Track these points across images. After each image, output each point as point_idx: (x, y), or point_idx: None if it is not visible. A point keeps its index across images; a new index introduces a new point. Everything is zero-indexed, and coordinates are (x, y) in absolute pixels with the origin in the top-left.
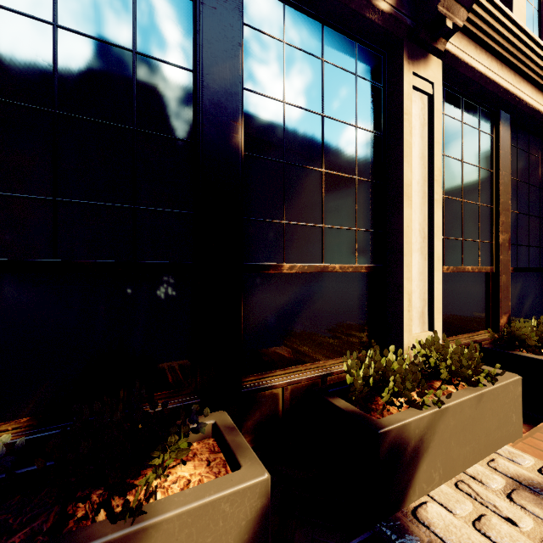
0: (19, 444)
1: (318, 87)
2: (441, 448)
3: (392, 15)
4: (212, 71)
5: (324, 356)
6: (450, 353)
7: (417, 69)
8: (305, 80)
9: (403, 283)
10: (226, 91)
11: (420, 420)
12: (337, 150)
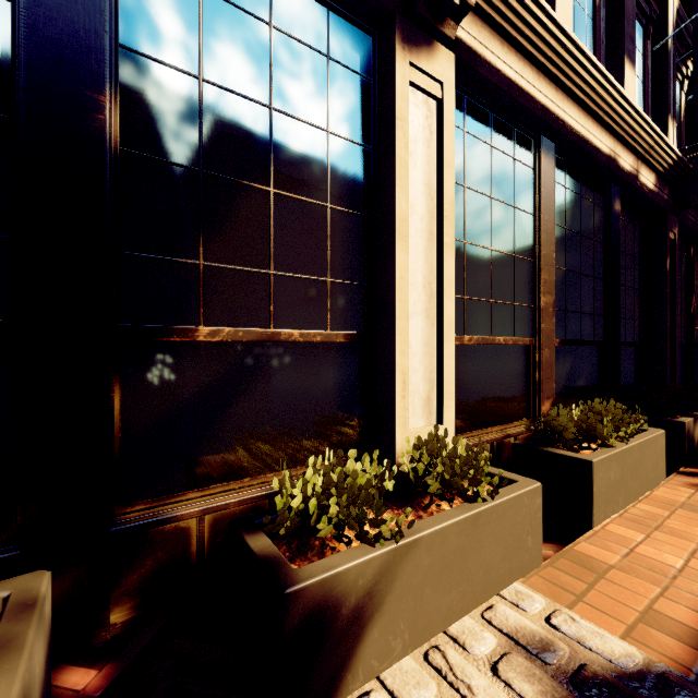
0: None
1: (263, 65)
2: (407, 601)
3: None
4: (46, 4)
5: (276, 466)
6: (446, 455)
7: (416, 58)
8: (240, 50)
9: (395, 358)
10: (78, 41)
11: (367, 564)
12: (296, 162)
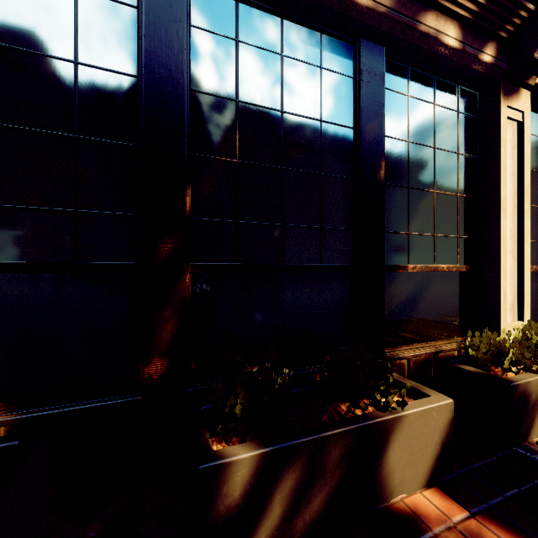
0: (291, 374)
1: (431, 126)
2: None
3: (493, 64)
4: (367, 128)
5: (434, 338)
6: None
7: (510, 102)
8: (422, 122)
9: (499, 280)
10: (376, 140)
11: (537, 380)
12: (444, 174)
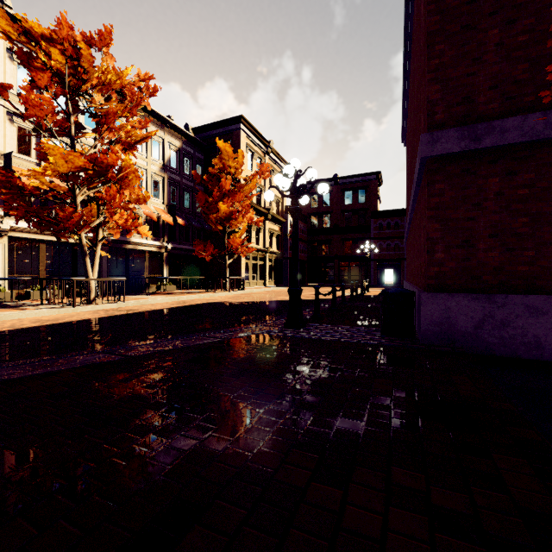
0: None
1: None
2: None
3: None
4: None
5: None
6: None
7: None
8: None
9: None
10: None
11: None
12: None
